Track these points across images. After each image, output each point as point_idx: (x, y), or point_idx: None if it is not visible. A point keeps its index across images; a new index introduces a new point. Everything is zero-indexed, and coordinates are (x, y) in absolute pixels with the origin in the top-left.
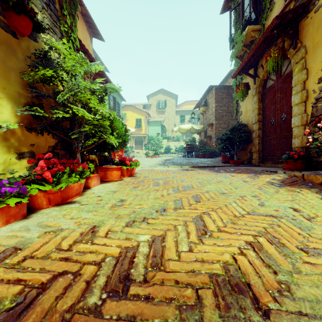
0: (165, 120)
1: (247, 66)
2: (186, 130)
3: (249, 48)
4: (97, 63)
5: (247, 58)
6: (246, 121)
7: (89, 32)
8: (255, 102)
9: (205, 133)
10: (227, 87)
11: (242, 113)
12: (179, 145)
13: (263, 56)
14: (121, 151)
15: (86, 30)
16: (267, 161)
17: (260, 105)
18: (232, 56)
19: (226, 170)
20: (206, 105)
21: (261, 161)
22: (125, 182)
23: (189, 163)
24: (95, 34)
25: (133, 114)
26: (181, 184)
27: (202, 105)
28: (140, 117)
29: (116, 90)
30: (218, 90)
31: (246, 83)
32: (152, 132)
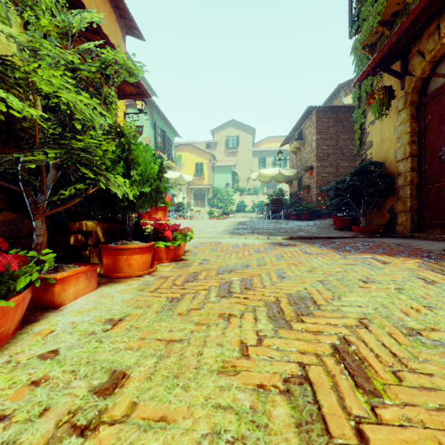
0: (237, 165)
1: (390, 54)
2: (270, 177)
3: (389, 27)
4: (90, 11)
5: (396, 35)
6: (381, 158)
7: (121, 26)
8: (403, 122)
9: (299, 182)
10: (335, 109)
11: (373, 145)
12: (257, 201)
13: (423, 33)
14: (162, 210)
15: (116, 22)
16: (430, 228)
17: (414, 127)
18: (356, 45)
19: (357, 247)
20: (300, 139)
21: (416, 228)
22: (157, 280)
23: (281, 231)
24: (130, 28)
25: (192, 157)
26: (283, 290)
27: (295, 139)
28: (201, 160)
29: (132, 71)
30: (321, 114)
31: (388, 86)
32: (218, 181)
